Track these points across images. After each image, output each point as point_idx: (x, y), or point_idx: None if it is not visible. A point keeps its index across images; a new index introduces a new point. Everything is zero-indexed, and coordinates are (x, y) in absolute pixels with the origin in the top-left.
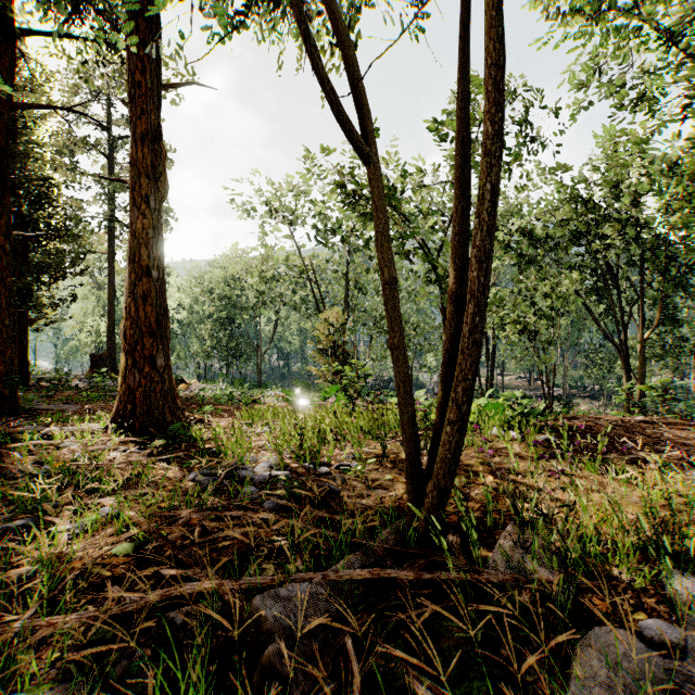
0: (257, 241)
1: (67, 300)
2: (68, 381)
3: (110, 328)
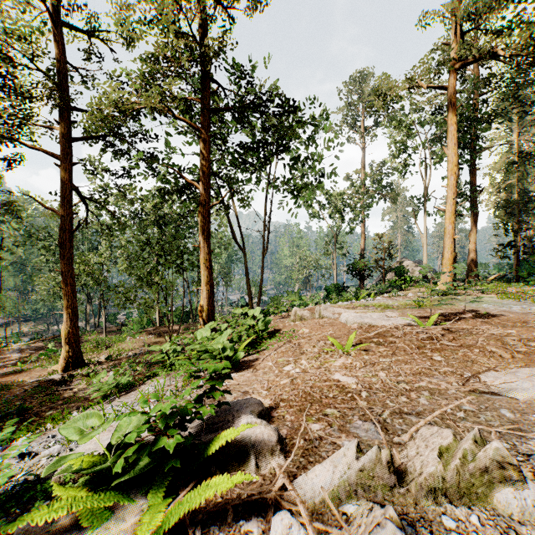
0: None
1: None
2: None
3: None
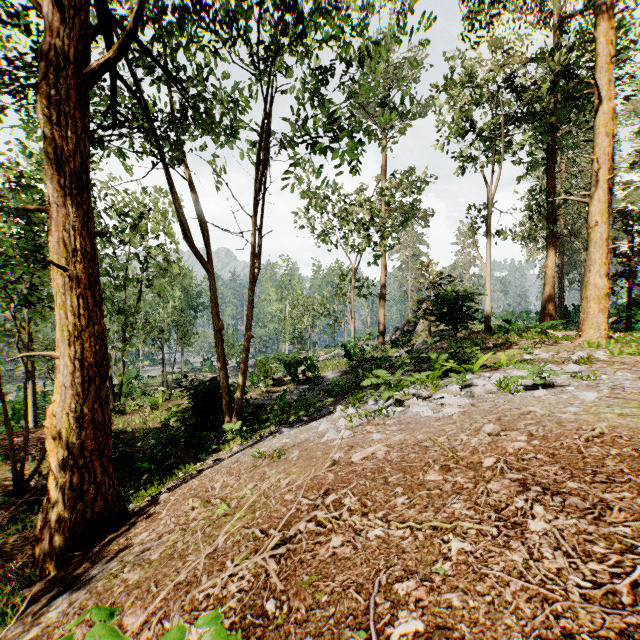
0: None
1: None
2: None
3: None
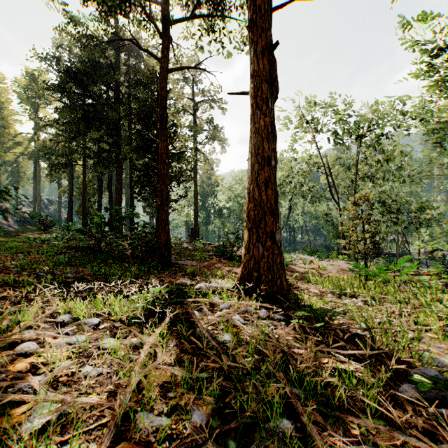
0: (284, 150)
1: (182, 196)
2: (182, 244)
3: (195, 213)
